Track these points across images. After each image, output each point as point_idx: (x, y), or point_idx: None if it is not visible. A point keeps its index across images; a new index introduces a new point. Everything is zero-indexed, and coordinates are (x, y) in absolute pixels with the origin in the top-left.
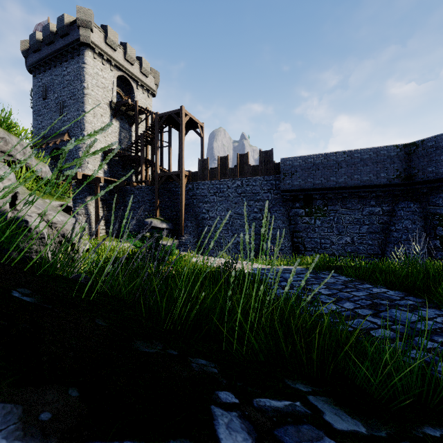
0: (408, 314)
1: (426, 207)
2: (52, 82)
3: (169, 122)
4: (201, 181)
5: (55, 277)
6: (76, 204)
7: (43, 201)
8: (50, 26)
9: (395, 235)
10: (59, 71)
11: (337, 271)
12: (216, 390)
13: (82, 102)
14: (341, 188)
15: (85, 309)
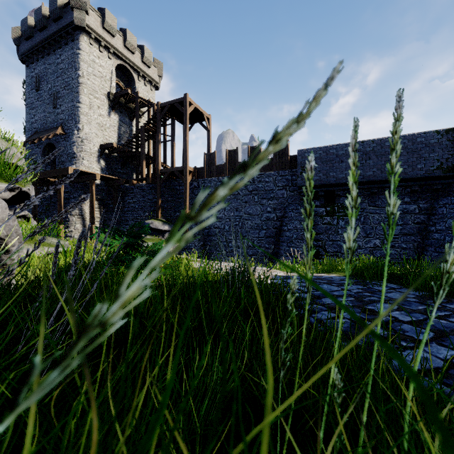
0: None
1: None
2: (46, 71)
3: (173, 113)
4: (208, 177)
5: None
6: (69, 204)
7: None
8: (43, 9)
9: (436, 237)
10: (53, 59)
11: (393, 281)
12: None
13: (77, 91)
14: (369, 183)
15: None
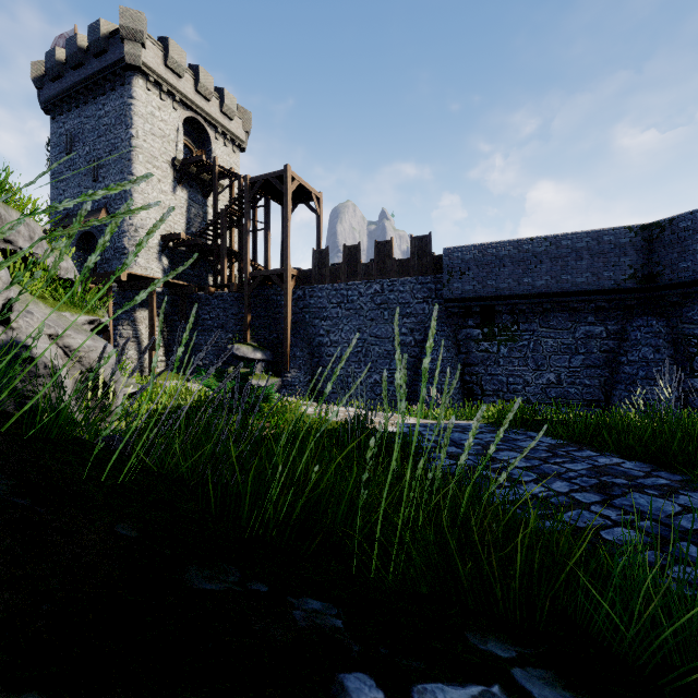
0: (661, 502)
1: (676, 325)
2: (82, 127)
3: (267, 190)
4: (318, 284)
5: (59, 443)
6: (119, 321)
7: (58, 315)
8: (78, 39)
9: (627, 371)
10: (93, 110)
11: (537, 429)
12: (339, 670)
13: (129, 159)
14: (541, 296)
15: (99, 505)
